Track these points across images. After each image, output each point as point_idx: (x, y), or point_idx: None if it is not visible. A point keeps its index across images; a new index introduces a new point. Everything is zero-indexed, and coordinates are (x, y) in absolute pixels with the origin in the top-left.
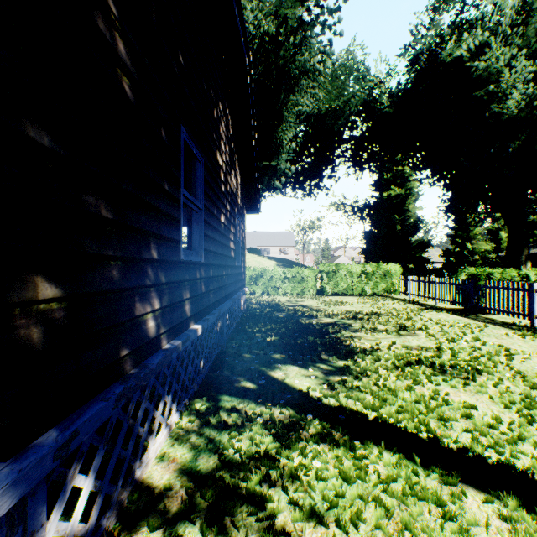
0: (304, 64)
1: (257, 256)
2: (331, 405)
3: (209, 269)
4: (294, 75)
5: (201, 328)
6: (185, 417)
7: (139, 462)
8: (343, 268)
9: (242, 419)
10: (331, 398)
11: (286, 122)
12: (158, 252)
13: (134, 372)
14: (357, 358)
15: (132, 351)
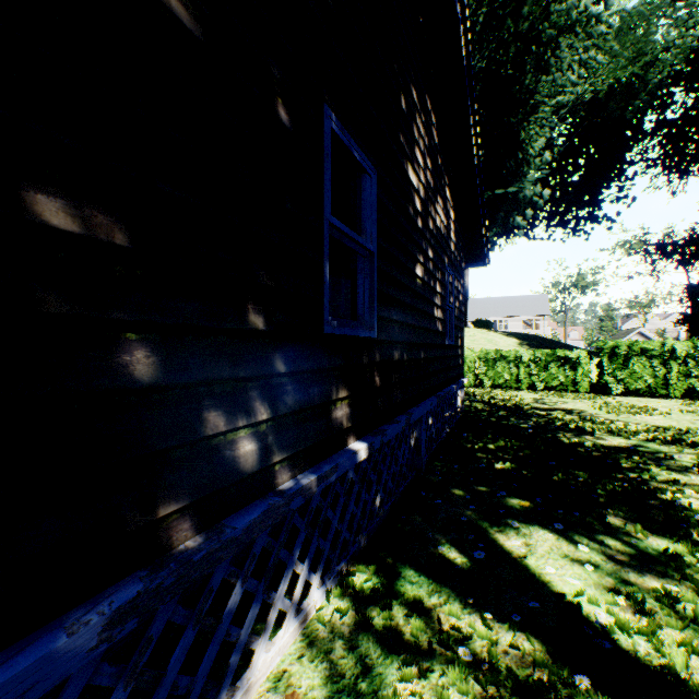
0: (566, 14)
1: (486, 331)
2: (642, 662)
3: (389, 350)
4: (547, 38)
5: (367, 448)
6: (335, 598)
7: (230, 690)
8: (645, 348)
9: (428, 639)
10: (637, 635)
11: (534, 123)
12: (265, 319)
13: (189, 547)
14: (698, 538)
15: (191, 502)
